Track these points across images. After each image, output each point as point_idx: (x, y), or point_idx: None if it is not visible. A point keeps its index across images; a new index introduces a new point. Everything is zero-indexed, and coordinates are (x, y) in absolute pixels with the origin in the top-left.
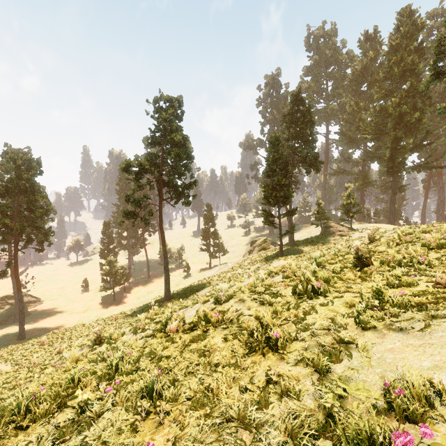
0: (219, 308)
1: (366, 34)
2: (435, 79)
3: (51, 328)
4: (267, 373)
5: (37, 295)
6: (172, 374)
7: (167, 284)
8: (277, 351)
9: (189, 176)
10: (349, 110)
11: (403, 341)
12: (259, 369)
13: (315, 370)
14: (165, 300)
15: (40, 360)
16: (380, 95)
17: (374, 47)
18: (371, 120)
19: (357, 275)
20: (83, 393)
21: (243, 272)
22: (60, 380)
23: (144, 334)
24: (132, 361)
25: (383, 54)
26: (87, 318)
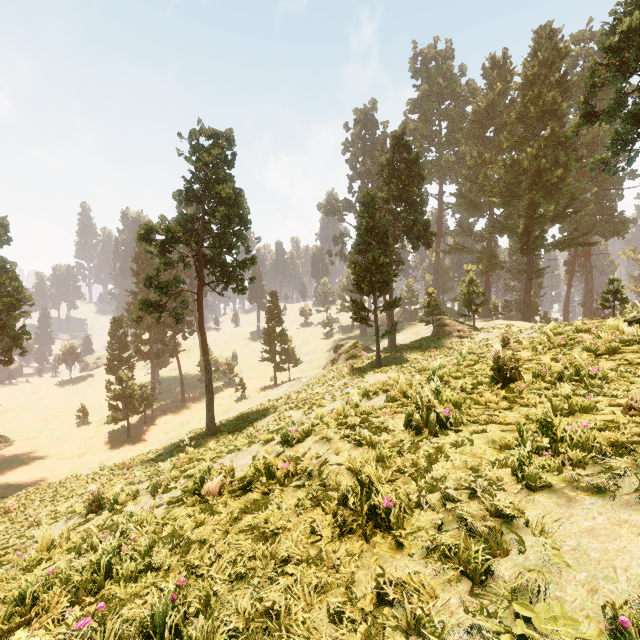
0: (289, 452)
1: (492, 59)
2: (586, 122)
3: (24, 484)
4: (377, 583)
5: (4, 432)
6: (205, 585)
7: (210, 411)
8: (389, 531)
9: (243, 250)
10: (470, 163)
11: (607, 513)
12: (361, 568)
13: (461, 572)
14: (207, 436)
15: (2, 537)
16: (512, 143)
17: (503, 77)
18: (499, 178)
19: (501, 396)
20: (40, 626)
21: (324, 392)
22: (8, 593)
23: (167, 497)
24: (138, 554)
25: (516, 87)
26: (85, 466)
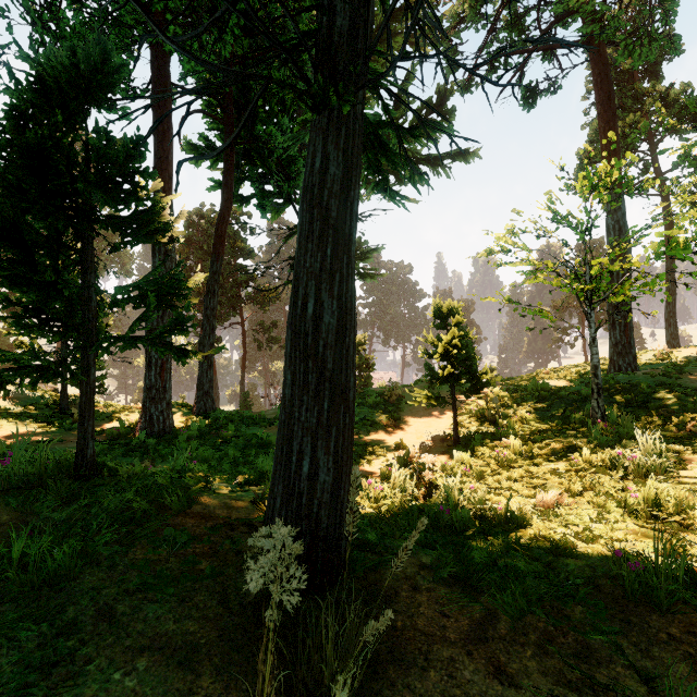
0: None
1: None
2: None
3: None
4: None
5: None
6: None
7: None
8: None
9: None
10: None
11: None
12: None
13: None
14: None
15: None
16: None
17: None
18: None
19: None
20: None
21: None
22: None
23: None
24: None
25: None
26: None
